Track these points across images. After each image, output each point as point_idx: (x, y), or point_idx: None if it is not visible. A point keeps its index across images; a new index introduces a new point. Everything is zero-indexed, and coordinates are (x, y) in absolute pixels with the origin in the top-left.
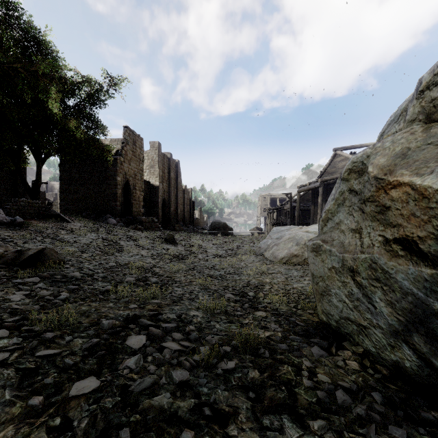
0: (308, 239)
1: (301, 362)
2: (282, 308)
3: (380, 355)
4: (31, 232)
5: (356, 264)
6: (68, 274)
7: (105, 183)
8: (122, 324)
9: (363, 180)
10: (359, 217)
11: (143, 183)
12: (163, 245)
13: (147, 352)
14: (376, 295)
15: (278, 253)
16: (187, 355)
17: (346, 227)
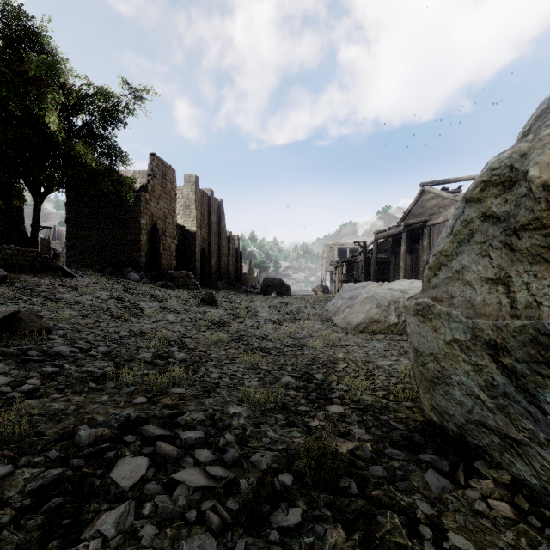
0: (392, 298)
1: (413, 503)
2: (366, 398)
3: (549, 492)
4: (15, 289)
5: (501, 336)
6: (51, 348)
7: (125, 227)
8: (114, 433)
9: (514, 195)
10: (503, 258)
11: (175, 227)
12: (199, 307)
13: (146, 493)
14: (546, 392)
15: (352, 318)
16: (216, 496)
17: (475, 276)
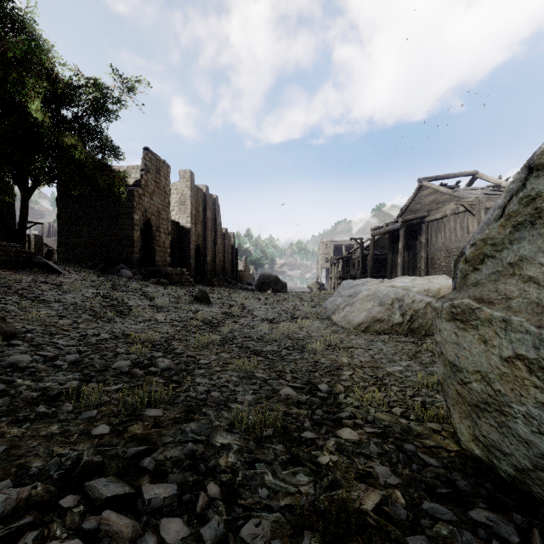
0: (396, 296)
1: None
2: (381, 417)
3: None
4: None
5: None
6: (8, 357)
7: (117, 223)
8: (48, 492)
9: None
10: None
11: (170, 223)
12: (192, 305)
13: None
14: None
15: (353, 317)
16: None
17: None
